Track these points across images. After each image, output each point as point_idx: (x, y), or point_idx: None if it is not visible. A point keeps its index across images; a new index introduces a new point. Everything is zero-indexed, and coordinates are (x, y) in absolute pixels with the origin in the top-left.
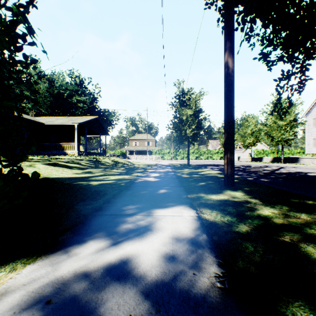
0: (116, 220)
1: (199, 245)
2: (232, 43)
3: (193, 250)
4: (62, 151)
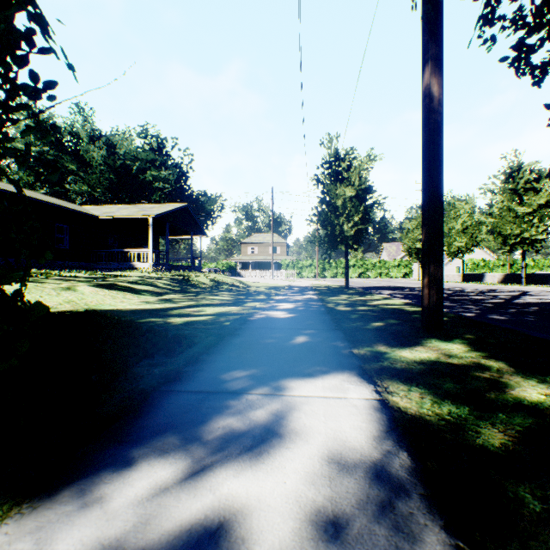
0: (205, 407)
1: (395, 485)
2: (439, 48)
3: (384, 502)
4: (127, 264)
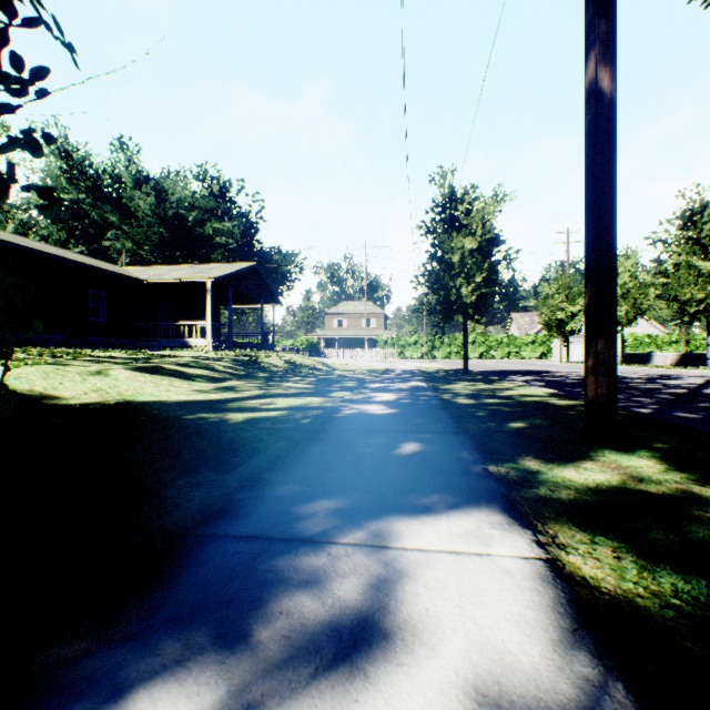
0: (261, 569)
1: None
2: (611, 24)
3: None
4: (180, 341)
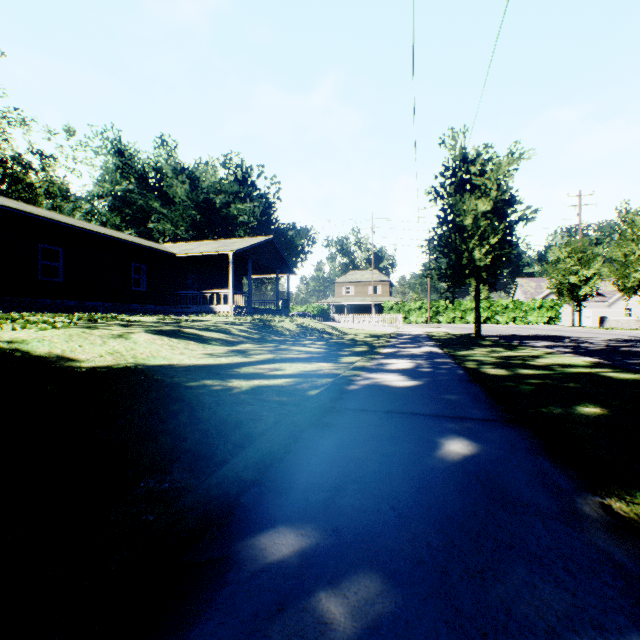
0: None
1: None
2: None
3: None
4: (206, 307)
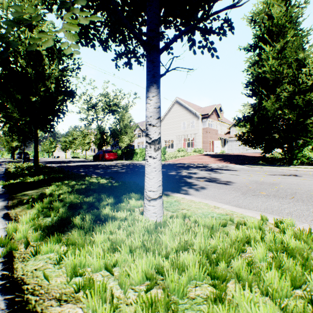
0: None
1: None
2: None
3: None
4: None
